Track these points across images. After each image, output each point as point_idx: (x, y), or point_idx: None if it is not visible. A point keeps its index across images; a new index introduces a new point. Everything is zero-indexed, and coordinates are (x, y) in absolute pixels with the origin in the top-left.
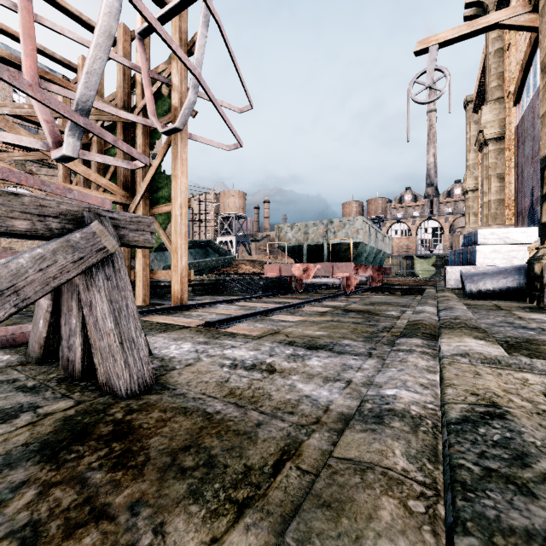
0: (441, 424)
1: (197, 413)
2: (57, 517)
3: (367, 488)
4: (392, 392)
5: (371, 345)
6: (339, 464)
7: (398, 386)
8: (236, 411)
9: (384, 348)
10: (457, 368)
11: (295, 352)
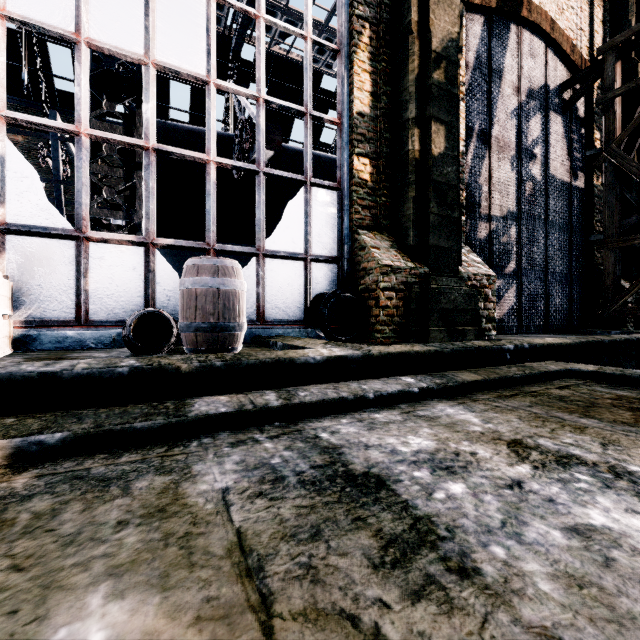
0: (440, 352)
1: (607, 420)
2: (638, 401)
3: (477, 370)
4: (410, 379)
5: (208, 451)
6: (483, 375)
7: (396, 379)
8: (558, 415)
9: (220, 437)
10: (384, 349)
11: (437, 477)
